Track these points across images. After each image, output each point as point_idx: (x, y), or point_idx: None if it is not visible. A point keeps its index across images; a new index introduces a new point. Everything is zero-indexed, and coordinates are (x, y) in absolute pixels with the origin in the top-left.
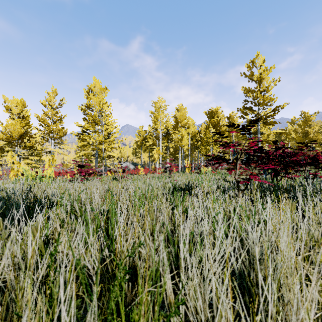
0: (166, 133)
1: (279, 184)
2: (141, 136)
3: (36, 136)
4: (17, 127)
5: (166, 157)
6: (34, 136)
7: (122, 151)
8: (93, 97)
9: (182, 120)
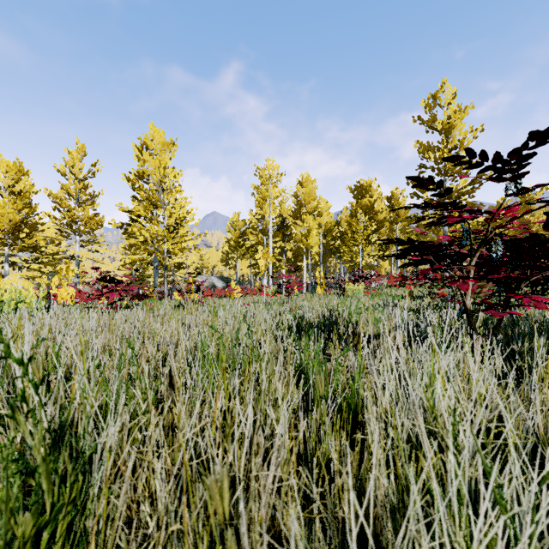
0: (281, 224)
1: (526, 317)
2: (237, 229)
3: (44, 227)
4: (7, 211)
5: (280, 267)
6: (40, 228)
7: (203, 256)
8: (150, 159)
9: (309, 202)
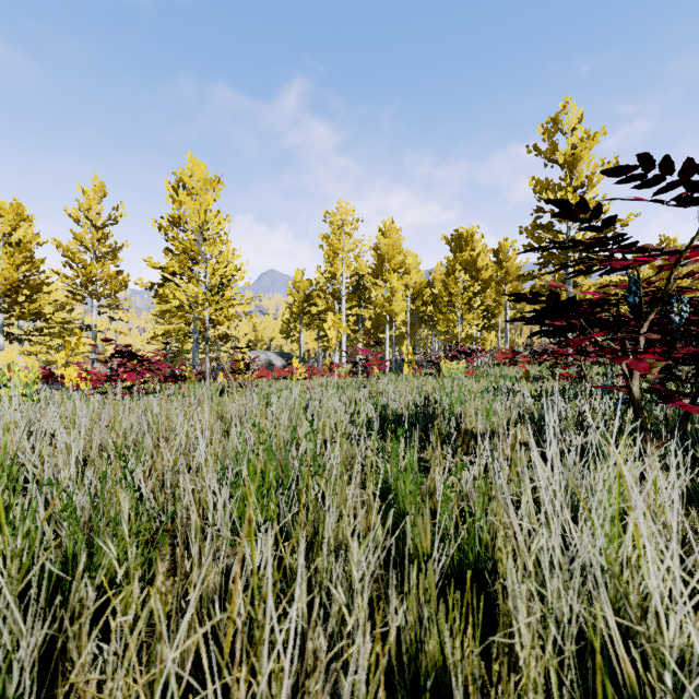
0: (357, 285)
1: None
2: (300, 292)
3: (50, 288)
4: (2, 267)
5: (356, 340)
6: (45, 289)
7: (257, 326)
8: (188, 200)
9: (394, 256)
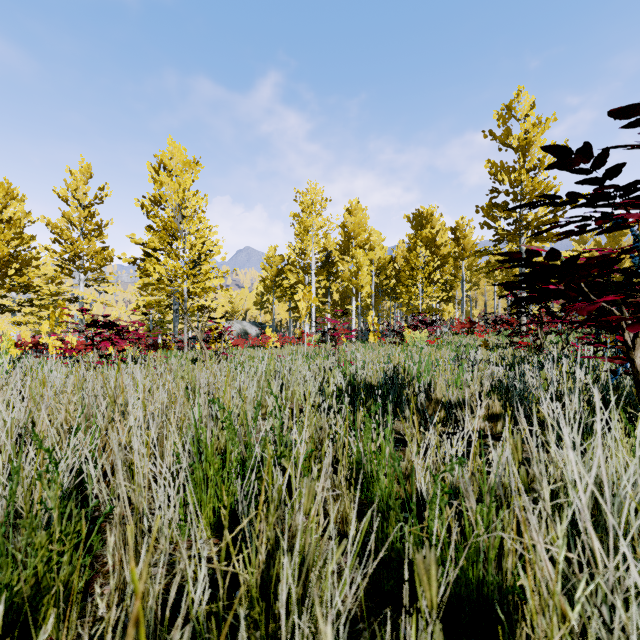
0: (326, 260)
1: None
2: (273, 266)
3: (38, 262)
4: None
5: (325, 311)
6: (34, 263)
7: (233, 298)
8: (168, 181)
9: (359, 233)
